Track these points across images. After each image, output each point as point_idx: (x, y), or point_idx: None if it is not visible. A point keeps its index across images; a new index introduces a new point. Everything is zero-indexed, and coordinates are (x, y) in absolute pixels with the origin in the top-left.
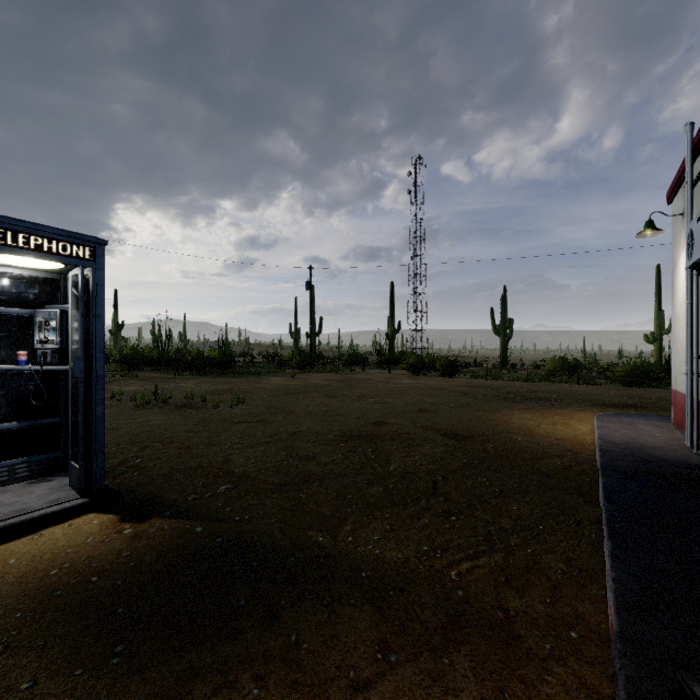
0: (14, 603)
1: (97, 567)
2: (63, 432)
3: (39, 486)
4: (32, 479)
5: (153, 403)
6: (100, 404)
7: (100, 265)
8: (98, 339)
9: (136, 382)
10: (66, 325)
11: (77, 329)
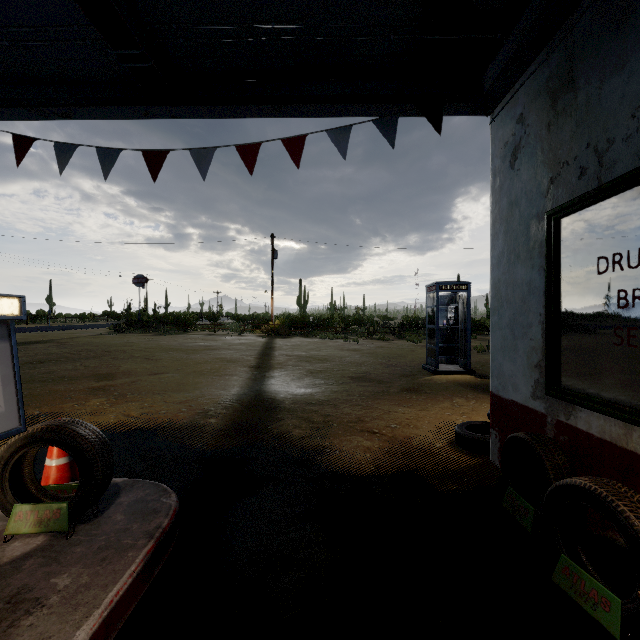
0: (453, 382)
1: (471, 382)
2: (455, 350)
3: (449, 365)
4: (446, 364)
5: (486, 351)
6: (469, 339)
7: (469, 290)
8: (468, 316)
9: (475, 341)
10: (456, 311)
11: (461, 313)
